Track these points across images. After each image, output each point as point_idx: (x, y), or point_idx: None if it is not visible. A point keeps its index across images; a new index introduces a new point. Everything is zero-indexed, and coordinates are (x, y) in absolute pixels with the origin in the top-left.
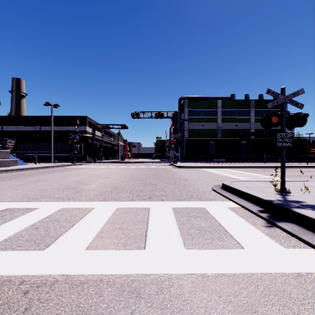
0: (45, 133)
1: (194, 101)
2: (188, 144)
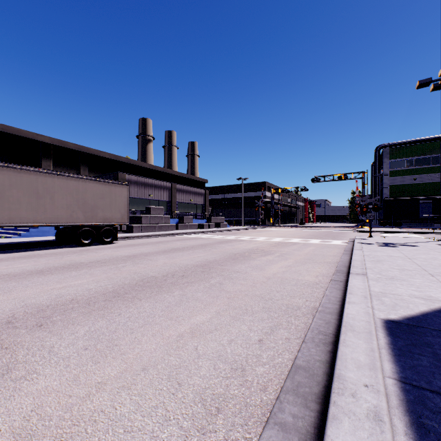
0: (230, 200)
1: (399, 148)
2: (385, 206)
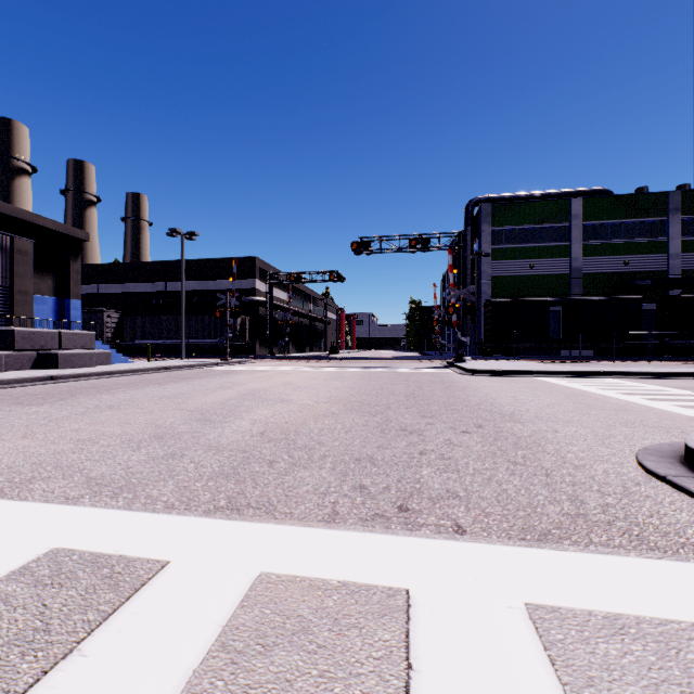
0: (174, 297)
1: (507, 206)
2: (492, 315)
